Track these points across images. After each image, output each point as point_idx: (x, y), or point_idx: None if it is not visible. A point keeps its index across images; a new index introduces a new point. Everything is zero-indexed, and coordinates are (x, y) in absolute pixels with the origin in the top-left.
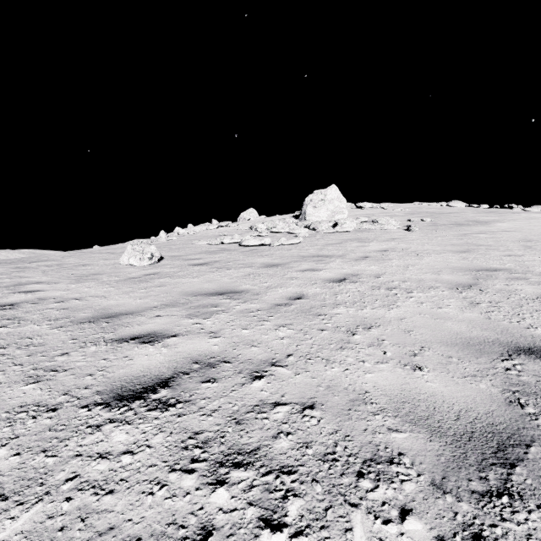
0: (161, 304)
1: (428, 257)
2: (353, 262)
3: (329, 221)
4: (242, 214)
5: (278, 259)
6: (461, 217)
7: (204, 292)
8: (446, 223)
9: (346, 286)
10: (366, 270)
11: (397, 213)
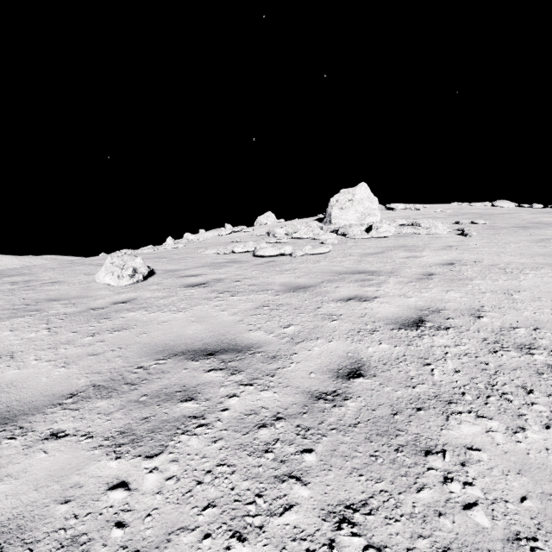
0: (88, 385)
1: (525, 275)
2: (416, 283)
3: (360, 224)
4: (259, 218)
5: (304, 276)
6: (519, 218)
7: (182, 348)
8: (506, 226)
9: (434, 340)
10: (447, 301)
11: (437, 215)
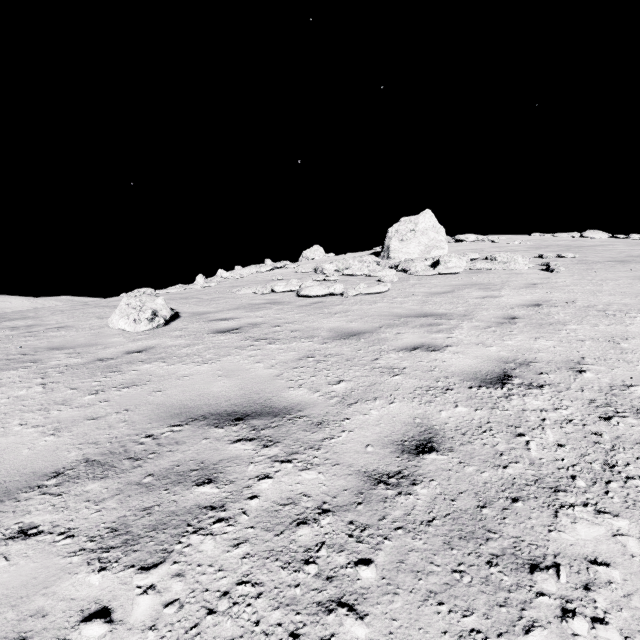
0: (80, 460)
1: (631, 318)
2: (496, 329)
3: (424, 258)
4: (304, 252)
5: (357, 320)
6: (615, 251)
7: (203, 411)
8: (600, 260)
9: (525, 402)
10: (537, 351)
11: (516, 247)
